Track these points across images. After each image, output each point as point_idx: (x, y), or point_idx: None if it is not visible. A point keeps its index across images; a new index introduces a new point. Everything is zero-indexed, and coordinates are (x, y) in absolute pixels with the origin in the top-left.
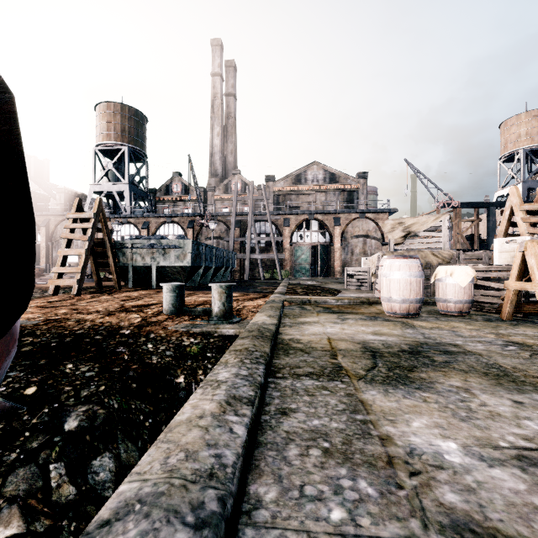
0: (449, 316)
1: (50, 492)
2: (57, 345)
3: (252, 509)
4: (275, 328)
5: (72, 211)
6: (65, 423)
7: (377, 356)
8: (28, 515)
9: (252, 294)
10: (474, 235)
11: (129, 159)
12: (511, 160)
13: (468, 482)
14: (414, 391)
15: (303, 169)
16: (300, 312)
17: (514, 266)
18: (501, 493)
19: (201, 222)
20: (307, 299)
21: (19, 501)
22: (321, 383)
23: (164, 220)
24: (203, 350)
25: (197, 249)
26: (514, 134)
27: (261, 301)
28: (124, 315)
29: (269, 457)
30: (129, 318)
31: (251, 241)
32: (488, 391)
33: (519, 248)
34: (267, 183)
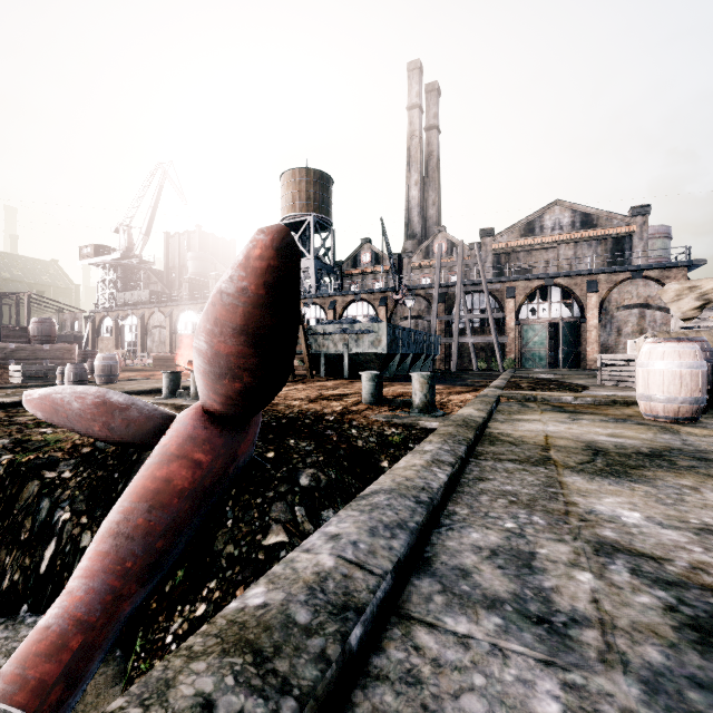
0: None
1: (298, 524)
2: (277, 424)
3: (450, 515)
4: (482, 420)
5: None
6: (299, 480)
7: (600, 454)
8: (288, 533)
9: (459, 387)
10: None
11: (314, 229)
12: None
13: (631, 531)
14: (624, 482)
15: (537, 213)
16: (519, 409)
17: None
18: (658, 539)
19: (395, 298)
20: (531, 395)
21: (281, 523)
22: (523, 467)
23: (352, 299)
24: (404, 441)
25: (392, 333)
26: None
27: (469, 395)
28: (326, 403)
29: (464, 498)
30: (331, 405)
31: (460, 320)
32: None
33: None
34: (483, 240)
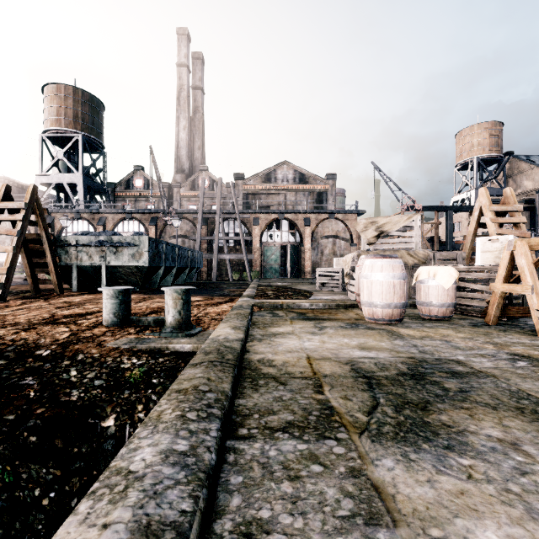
0: (433, 321)
1: None
2: None
3: None
4: (240, 345)
5: None
6: None
7: (375, 385)
8: None
9: (217, 298)
10: (434, 237)
11: (84, 149)
12: (465, 168)
13: None
14: (445, 454)
15: (272, 168)
16: (271, 319)
17: (501, 267)
18: None
19: (164, 219)
20: (278, 303)
21: None
22: (307, 446)
23: (123, 216)
24: (147, 375)
25: (155, 247)
26: (468, 144)
27: (226, 306)
28: (48, 329)
29: None
30: (54, 332)
31: (219, 240)
32: None
33: (507, 247)
34: (236, 181)
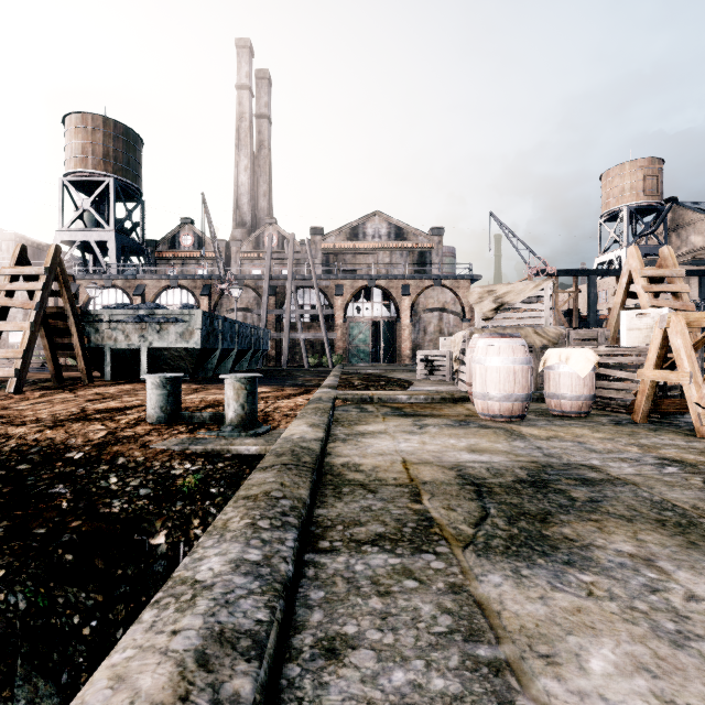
0: (564, 418)
1: None
2: None
3: None
4: (320, 446)
5: (10, 263)
6: None
7: (485, 494)
8: None
9: (290, 389)
10: (573, 311)
11: (116, 196)
12: (613, 219)
13: None
14: (564, 570)
15: (360, 220)
16: (358, 415)
17: (651, 349)
18: None
19: (220, 287)
20: (368, 396)
21: None
22: (400, 561)
23: (167, 284)
24: (204, 484)
25: (210, 323)
26: (617, 188)
27: (301, 399)
28: (79, 426)
29: None
30: (87, 431)
31: (291, 315)
32: (683, 562)
33: (659, 323)
34: (313, 238)
